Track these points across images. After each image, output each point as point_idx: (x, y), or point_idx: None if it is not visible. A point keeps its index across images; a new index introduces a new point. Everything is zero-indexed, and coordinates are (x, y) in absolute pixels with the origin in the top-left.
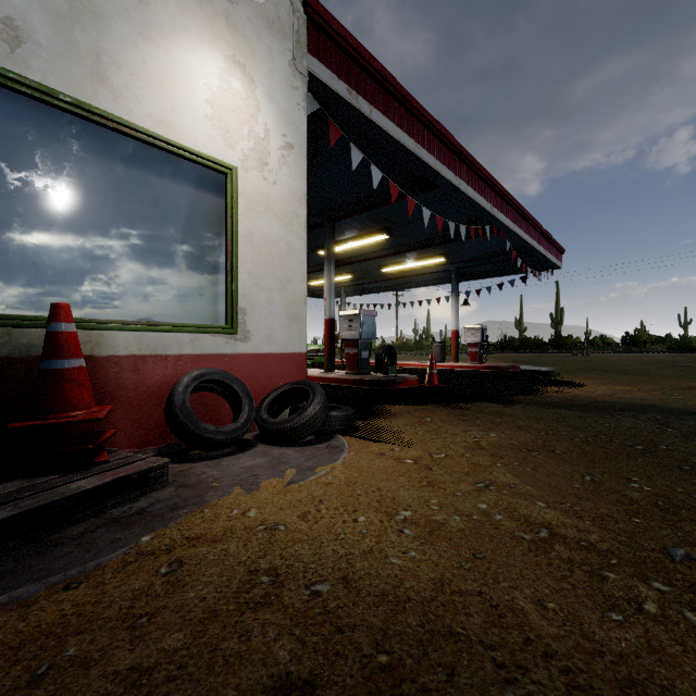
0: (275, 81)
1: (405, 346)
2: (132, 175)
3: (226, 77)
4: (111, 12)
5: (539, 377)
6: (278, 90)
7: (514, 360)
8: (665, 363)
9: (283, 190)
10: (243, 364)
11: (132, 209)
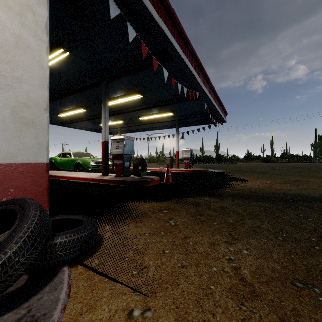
0: None
1: (152, 160)
2: None
3: None
4: None
5: (221, 175)
6: None
7: (204, 166)
8: (268, 167)
9: None
10: None
11: None
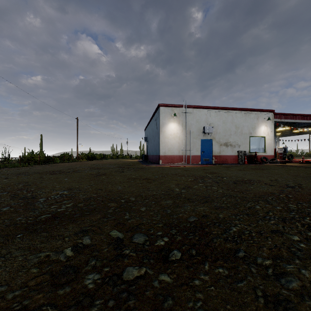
0: (269, 125)
1: None
2: (257, 140)
3: (264, 128)
4: (256, 128)
5: None
6: (270, 126)
7: None
8: None
9: (270, 137)
10: (266, 156)
11: (257, 143)
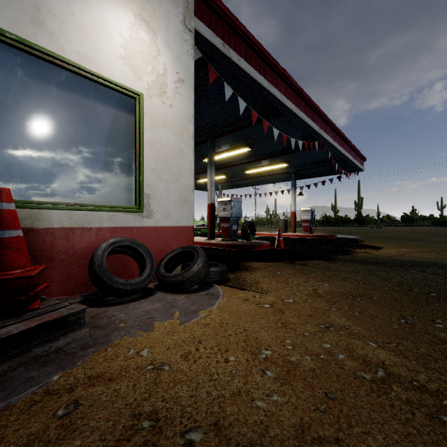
0: (171, 34)
1: (260, 222)
2: (64, 96)
3: (135, 29)
4: None
5: (350, 243)
6: (173, 41)
7: (332, 231)
8: (432, 233)
9: (176, 112)
10: (147, 234)
11: (64, 121)
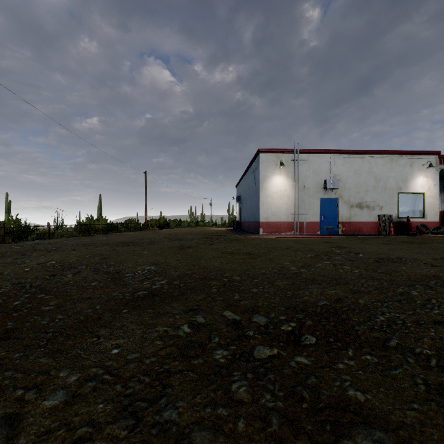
0: (432, 175)
1: None
2: (410, 198)
3: (423, 179)
4: (408, 180)
5: None
6: (432, 176)
7: None
8: None
9: (433, 193)
10: (426, 223)
11: (410, 203)
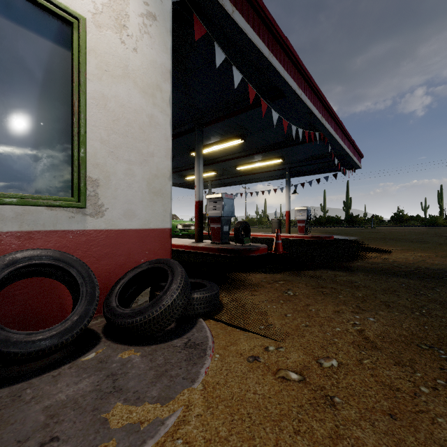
0: None
1: (250, 222)
2: None
3: None
4: None
5: (352, 245)
6: None
7: (327, 232)
8: (431, 234)
9: (144, 60)
10: (94, 242)
11: None
